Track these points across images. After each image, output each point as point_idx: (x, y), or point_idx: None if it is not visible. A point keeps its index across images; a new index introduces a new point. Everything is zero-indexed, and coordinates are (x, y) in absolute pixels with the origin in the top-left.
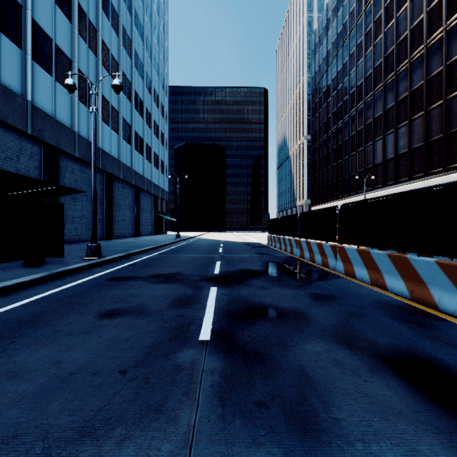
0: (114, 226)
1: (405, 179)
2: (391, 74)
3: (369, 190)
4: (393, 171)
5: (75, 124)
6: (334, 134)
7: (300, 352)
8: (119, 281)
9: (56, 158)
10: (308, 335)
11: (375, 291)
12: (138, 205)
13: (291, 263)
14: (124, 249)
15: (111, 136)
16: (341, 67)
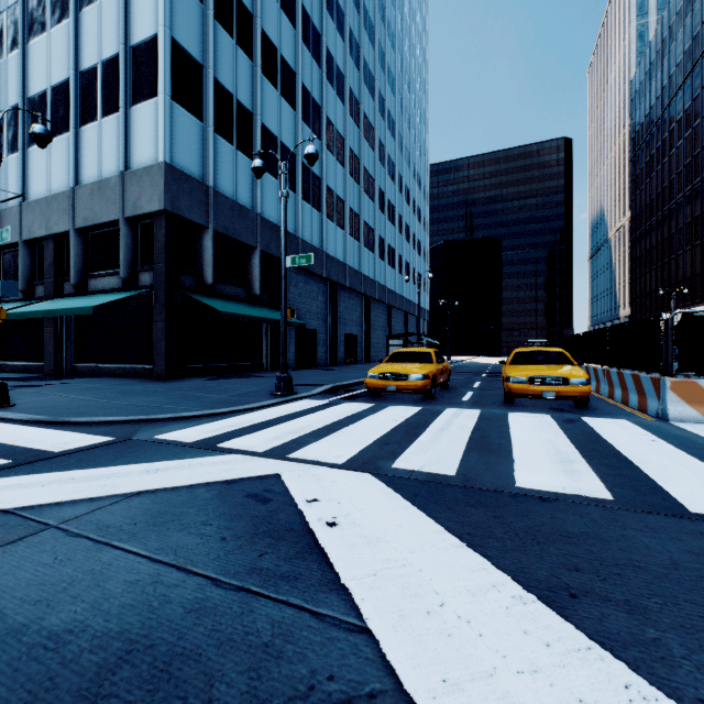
0: None
1: None
2: None
3: (697, 302)
4: None
5: (376, 276)
6: (658, 223)
7: None
8: None
9: (369, 303)
10: None
11: None
12: (406, 329)
13: None
14: None
15: (391, 273)
16: (667, 134)
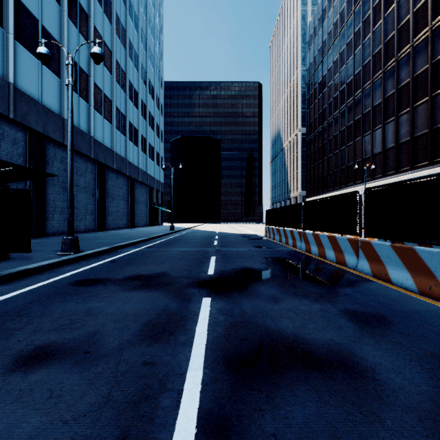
0: (107, 217)
1: (408, 168)
2: (392, 60)
3: (367, 180)
4: (394, 160)
5: (64, 111)
6: (330, 125)
7: None
8: (84, 286)
9: (43, 145)
10: (397, 434)
11: (436, 307)
12: (132, 196)
13: (299, 260)
14: (111, 242)
15: (103, 125)
16: (337, 57)
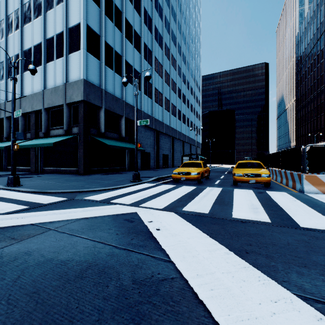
0: None
1: None
2: None
3: None
4: None
5: (177, 127)
6: (309, 102)
7: None
8: None
9: (174, 140)
10: None
11: None
12: (191, 152)
13: None
14: None
15: (184, 126)
16: (312, 61)
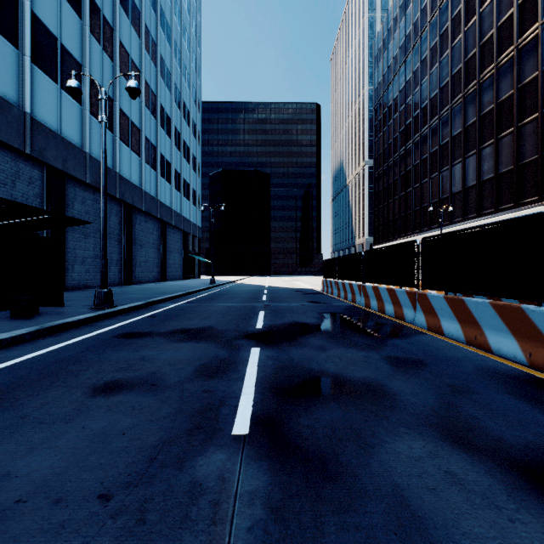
0: (135, 268)
1: (491, 211)
2: (473, 83)
3: (445, 224)
4: (476, 201)
5: (86, 143)
6: (402, 157)
7: (390, 457)
8: (130, 339)
9: (62, 184)
10: (396, 425)
11: (476, 354)
12: (164, 243)
13: (355, 315)
14: (144, 296)
15: (131, 158)
16: (411, 76)
